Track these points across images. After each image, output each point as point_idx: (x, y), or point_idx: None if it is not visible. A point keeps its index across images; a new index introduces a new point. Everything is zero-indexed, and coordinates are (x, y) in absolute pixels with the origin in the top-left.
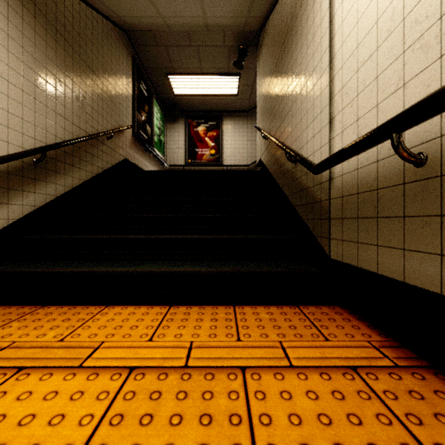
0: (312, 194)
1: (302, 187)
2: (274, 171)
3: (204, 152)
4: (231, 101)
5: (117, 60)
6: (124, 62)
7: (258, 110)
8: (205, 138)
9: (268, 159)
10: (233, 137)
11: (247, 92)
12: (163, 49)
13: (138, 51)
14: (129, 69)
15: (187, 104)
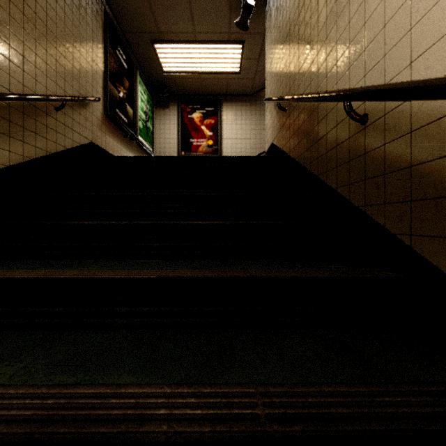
0: (441, 175)
1: (388, 165)
2: (302, 152)
3: (200, 143)
4: (232, 82)
5: (77, 4)
6: (88, 12)
7: (268, 81)
8: (201, 127)
9: (288, 138)
10: (235, 125)
11: (251, 69)
12: (145, 3)
13: (113, 5)
14: (98, 25)
15: (180, 85)
